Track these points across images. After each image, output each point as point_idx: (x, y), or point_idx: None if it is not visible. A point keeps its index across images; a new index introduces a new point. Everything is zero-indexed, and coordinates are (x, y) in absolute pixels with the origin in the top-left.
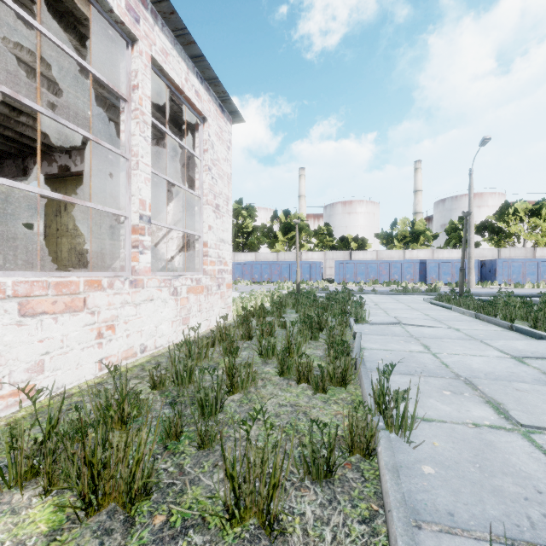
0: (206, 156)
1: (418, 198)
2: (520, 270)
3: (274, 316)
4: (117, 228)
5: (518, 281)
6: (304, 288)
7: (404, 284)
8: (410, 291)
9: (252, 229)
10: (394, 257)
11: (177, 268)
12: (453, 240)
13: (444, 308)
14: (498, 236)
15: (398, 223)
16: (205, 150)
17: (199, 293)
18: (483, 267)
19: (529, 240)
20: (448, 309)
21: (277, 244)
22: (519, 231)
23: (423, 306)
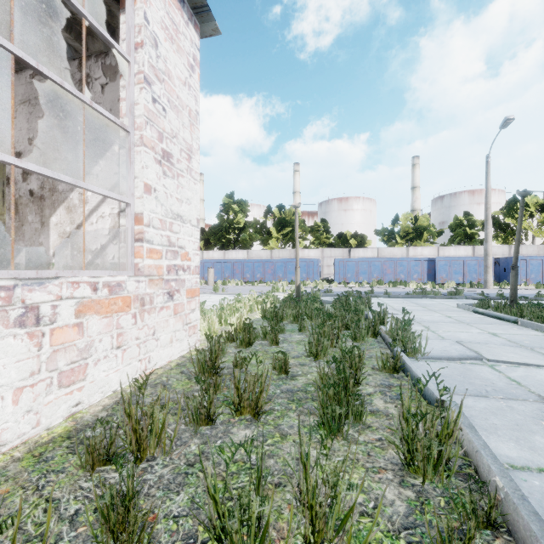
0: (140, 55)
1: (416, 195)
2: (540, 269)
3: (266, 340)
4: (21, 201)
5: (538, 281)
6: (305, 291)
7: (415, 284)
8: (430, 293)
9: (243, 225)
10: (397, 254)
11: (109, 264)
12: (458, 236)
13: (500, 320)
14: (506, 233)
15: (400, 218)
16: (137, 44)
17: (117, 311)
18: (496, 265)
19: (539, 236)
20: (508, 322)
21: (271, 241)
22: (528, 227)
23: (469, 317)
